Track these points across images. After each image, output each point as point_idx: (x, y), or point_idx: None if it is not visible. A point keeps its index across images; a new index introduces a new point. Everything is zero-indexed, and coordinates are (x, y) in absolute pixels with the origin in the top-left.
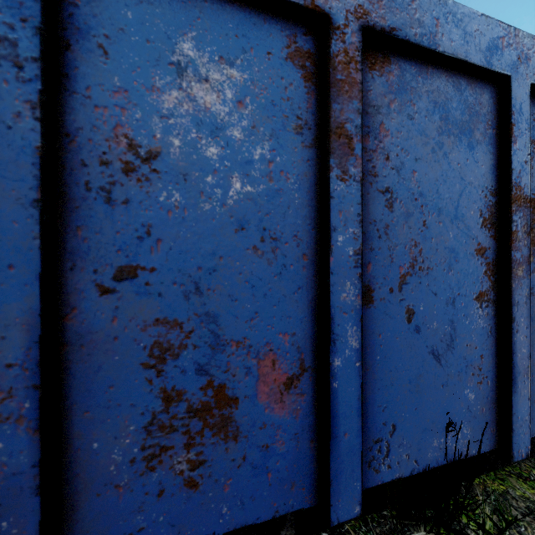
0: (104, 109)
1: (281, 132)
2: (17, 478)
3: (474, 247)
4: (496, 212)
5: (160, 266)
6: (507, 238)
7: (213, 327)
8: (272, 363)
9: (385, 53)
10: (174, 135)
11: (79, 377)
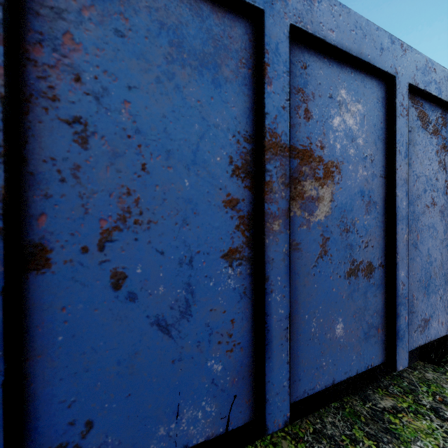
0: None
1: None
2: None
3: (221, 198)
4: (252, 161)
5: None
6: (262, 189)
7: None
8: None
9: None
10: None
11: None
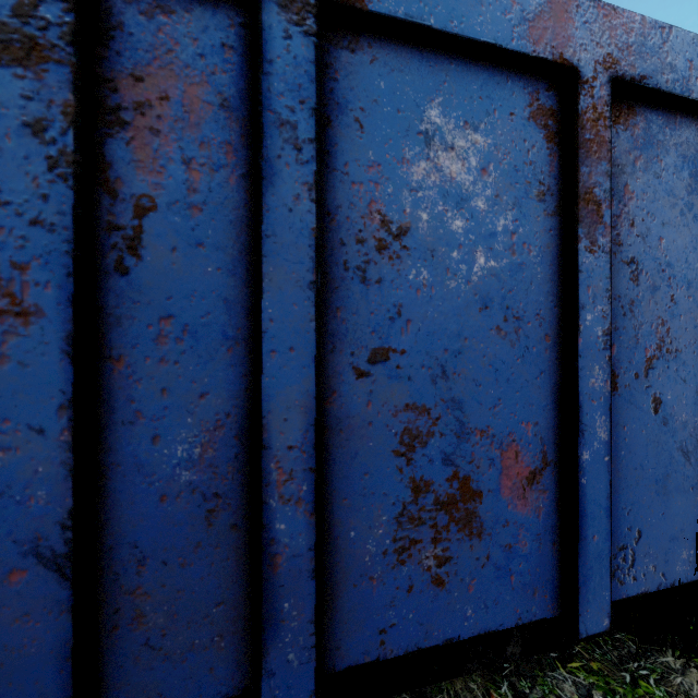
0: (359, 186)
1: (523, 200)
2: (297, 560)
3: None
4: None
5: (409, 348)
6: None
7: (458, 414)
8: (514, 455)
9: (630, 103)
10: (422, 208)
11: (338, 463)
